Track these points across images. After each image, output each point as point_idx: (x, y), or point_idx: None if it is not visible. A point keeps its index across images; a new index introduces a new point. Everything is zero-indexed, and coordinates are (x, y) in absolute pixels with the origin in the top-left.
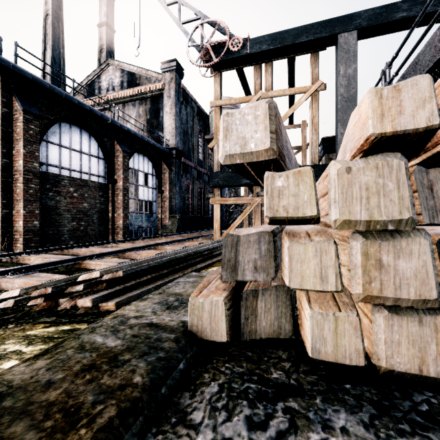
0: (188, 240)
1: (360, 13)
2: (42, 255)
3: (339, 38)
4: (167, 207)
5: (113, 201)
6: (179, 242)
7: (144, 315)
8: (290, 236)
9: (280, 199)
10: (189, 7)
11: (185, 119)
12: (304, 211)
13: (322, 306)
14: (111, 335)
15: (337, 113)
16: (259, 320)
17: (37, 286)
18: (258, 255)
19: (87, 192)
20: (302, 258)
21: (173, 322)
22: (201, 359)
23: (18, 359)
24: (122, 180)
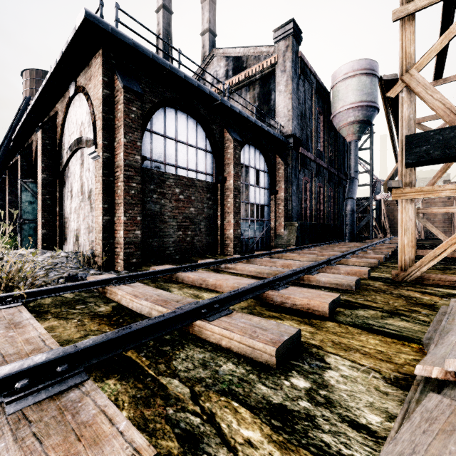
0: (335, 261)
1: None
2: (135, 286)
3: None
4: (282, 212)
5: (222, 204)
6: (326, 265)
7: None
8: None
9: None
10: None
11: (302, 98)
12: None
13: None
14: None
15: None
16: None
17: None
18: None
19: (194, 194)
20: None
21: None
22: None
23: None
24: (233, 177)
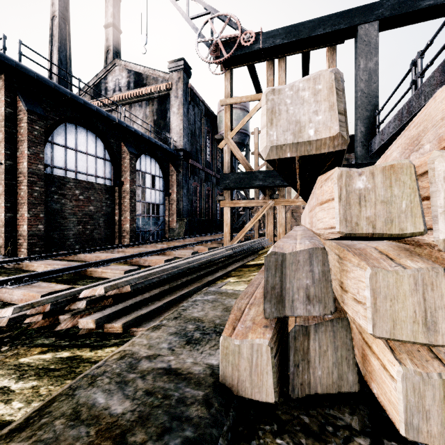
0: (196, 244)
1: (382, 2)
2: (46, 261)
3: (359, 30)
4: (174, 210)
5: (120, 203)
6: (187, 246)
7: (159, 353)
8: (362, 258)
9: (362, 208)
10: (198, 1)
11: (192, 119)
12: (401, 225)
13: (413, 358)
14: (117, 391)
15: (356, 110)
16: (313, 367)
17: (33, 303)
18: (310, 280)
19: (93, 195)
20: (394, 293)
21: (197, 366)
22: (240, 429)
23: (5, 401)
24: (129, 182)
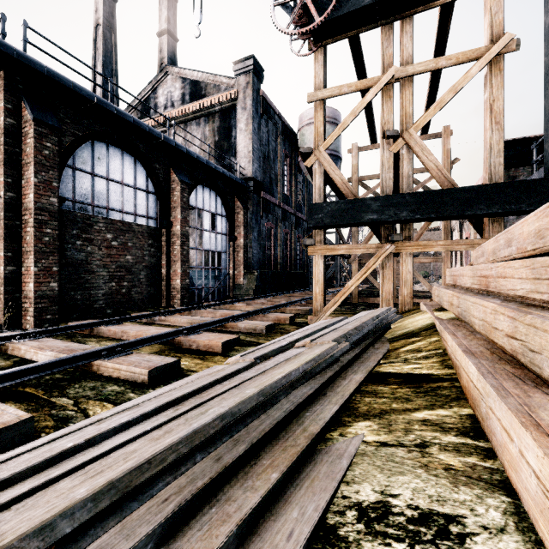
0: (272, 310)
1: None
2: (43, 340)
3: None
4: (241, 260)
5: (168, 251)
6: (259, 314)
7: None
8: None
9: None
10: None
11: (265, 138)
12: None
13: None
14: None
15: None
16: None
17: None
18: None
19: (131, 240)
20: None
21: None
22: None
23: None
24: (180, 222)
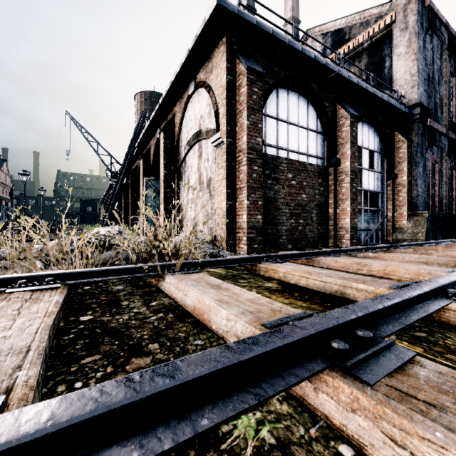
0: None
1: None
2: (291, 265)
3: None
4: (403, 200)
5: (335, 190)
6: None
7: None
8: None
9: None
10: None
11: (429, 57)
12: None
13: None
14: None
15: None
16: None
17: None
18: None
19: (305, 180)
20: None
21: None
22: None
23: None
24: (349, 158)
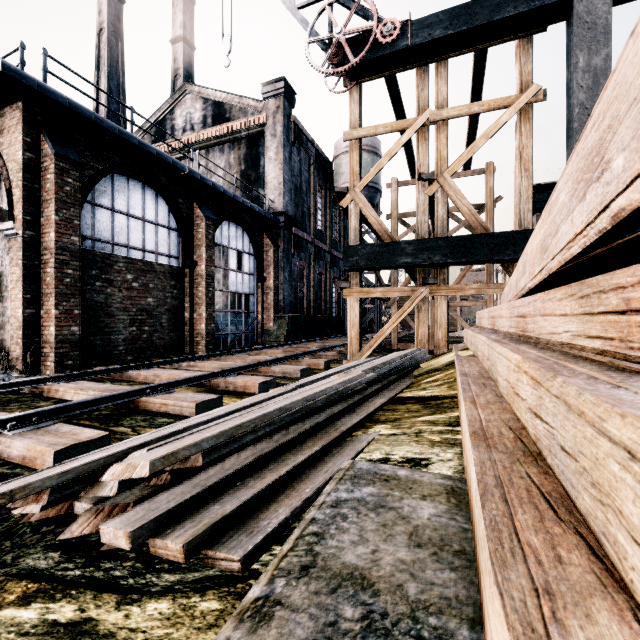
0: (305, 355)
1: None
2: (79, 383)
3: (577, 5)
4: (271, 303)
5: (192, 294)
6: (292, 359)
7: None
8: None
9: None
10: None
11: (297, 168)
12: None
13: None
14: None
15: (571, 138)
16: None
17: (14, 491)
18: None
19: (153, 281)
20: None
21: None
22: None
23: None
24: (205, 262)
